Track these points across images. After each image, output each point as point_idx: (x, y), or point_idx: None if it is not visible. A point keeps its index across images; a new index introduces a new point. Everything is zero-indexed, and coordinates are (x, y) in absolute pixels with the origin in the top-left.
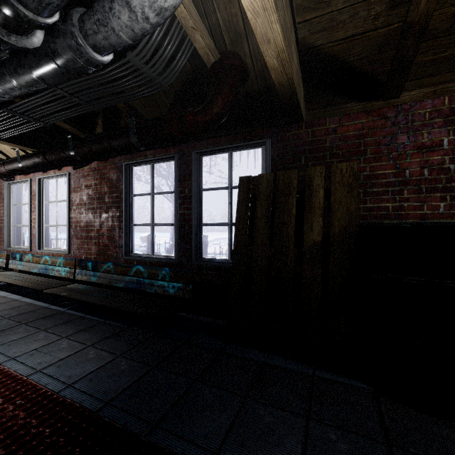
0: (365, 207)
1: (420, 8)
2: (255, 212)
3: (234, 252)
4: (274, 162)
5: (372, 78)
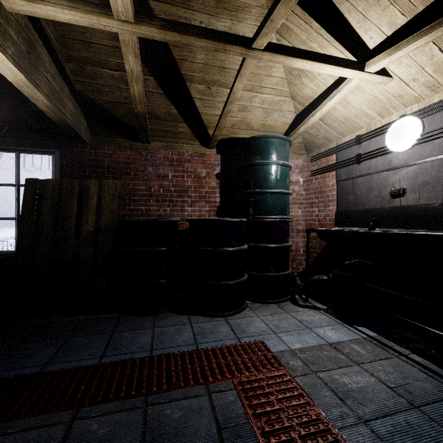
0: (130, 209)
1: (139, 108)
2: (41, 209)
3: (19, 242)
4: (63, 169)
5: (133, 129)
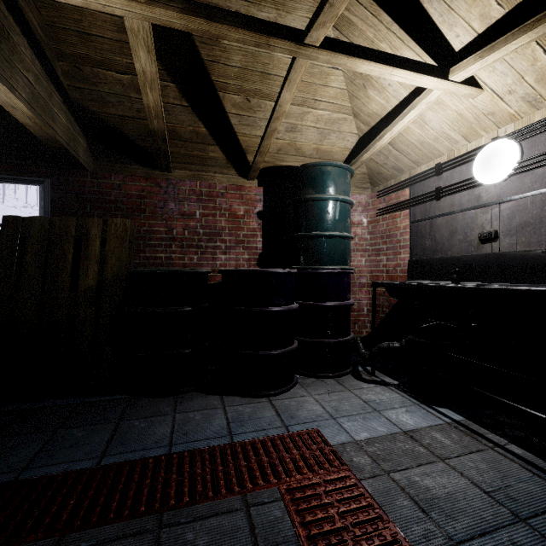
0: (145, 256)
1: (155, 124)
2: (24, 257)
3: None
4: (55, 204)
5: (149, 152)
